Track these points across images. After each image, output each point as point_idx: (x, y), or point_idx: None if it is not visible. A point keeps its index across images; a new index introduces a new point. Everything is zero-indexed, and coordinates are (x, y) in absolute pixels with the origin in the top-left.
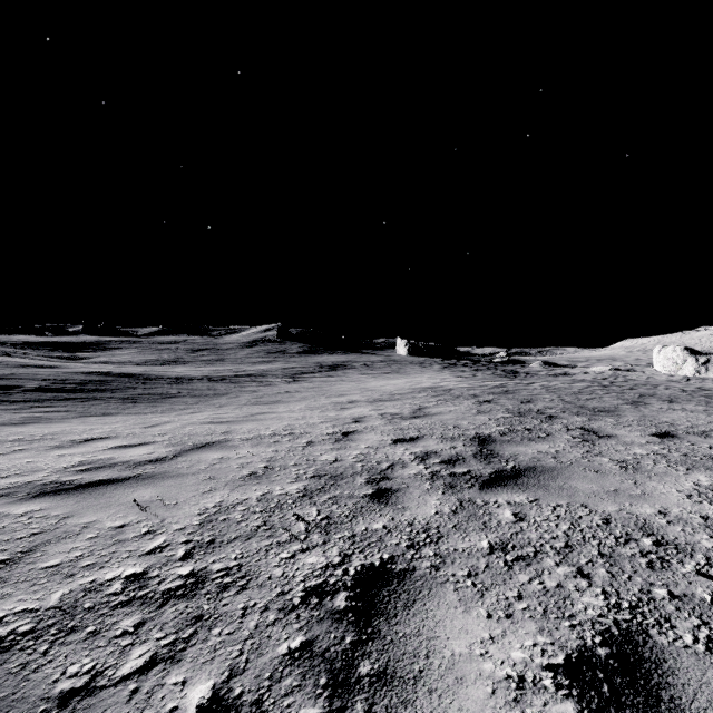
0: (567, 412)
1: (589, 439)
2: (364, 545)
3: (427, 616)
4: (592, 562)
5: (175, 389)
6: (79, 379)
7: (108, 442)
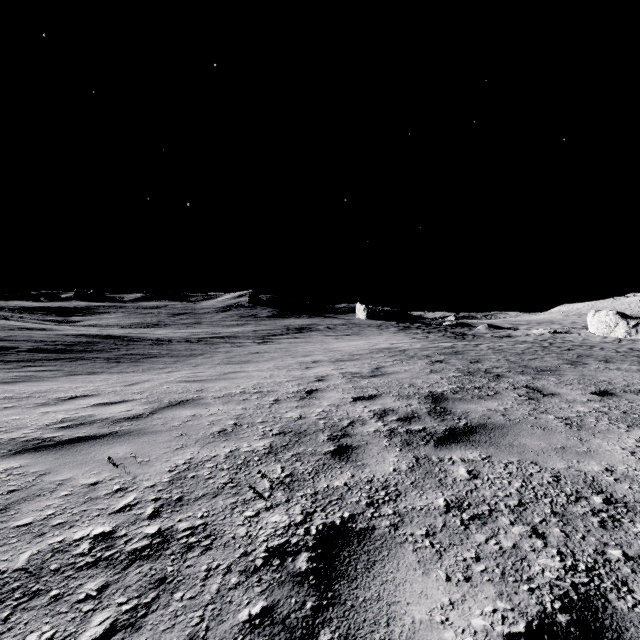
0: (512, 372)
1: (535, 397)
2: (326, 503)
3: (387, 579)
4: (545, 520)
5: (156, 350)
6: (69, 340)
7: (90, 400)
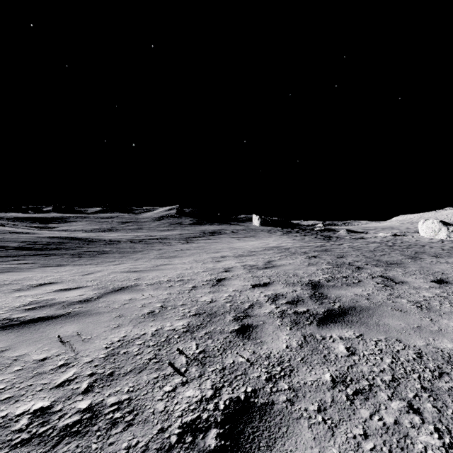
0: (369, 264)
1: (389, 284)
2: (232, 378)
3: None
4: (418, 396)
5: (108, 248)
6: (45, 241)
7: (54, 286)
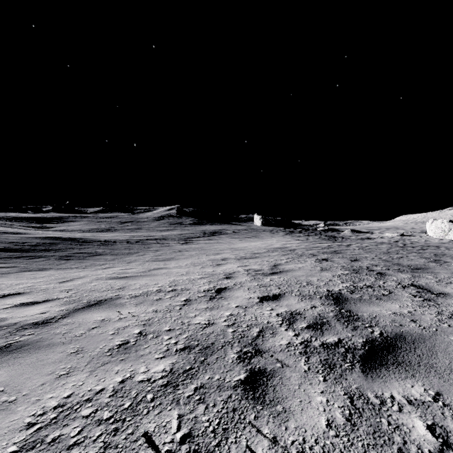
0: (391, 269)
1: (429, 297)
2: None
3: None
4: None
5: (101, 249)
6: (35, 242)
7: (17, 299)
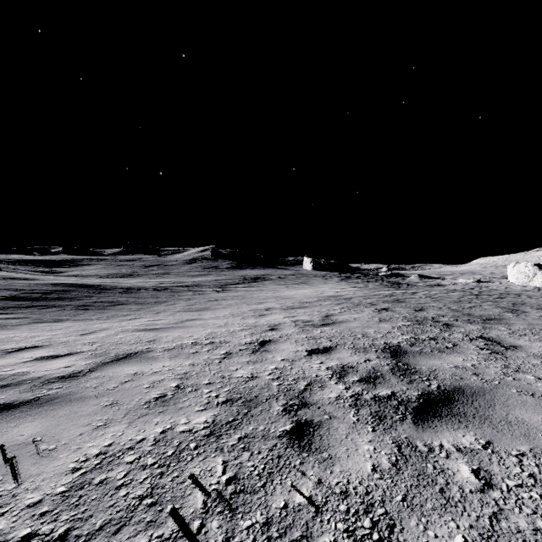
0: (460, 320)
1: (497, 350)
2: None
3: None
4: None
5: (124, 297)
6: (46, 289)
7: (36, 352)
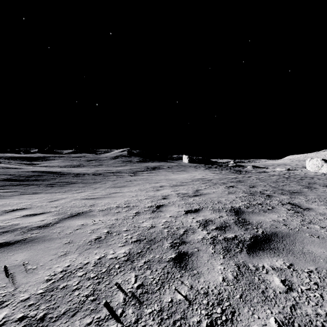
0: (276, 193)
1: (298, 211)
2: (170, 324)
3: None
4: None
5: (75, 179)
6: (28, 174)
7: (23, 212)
